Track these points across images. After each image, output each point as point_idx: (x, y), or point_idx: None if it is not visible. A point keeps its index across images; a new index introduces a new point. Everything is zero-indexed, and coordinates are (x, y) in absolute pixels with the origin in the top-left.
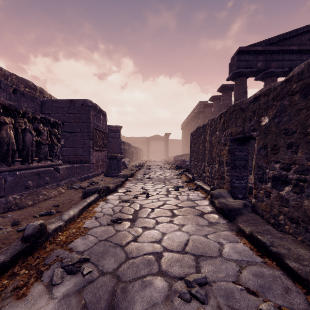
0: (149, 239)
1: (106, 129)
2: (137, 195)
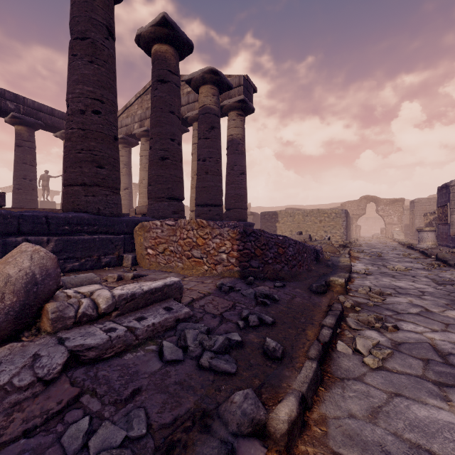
0: (376, 242)
1: (450, 199)
2: (385, 243)
